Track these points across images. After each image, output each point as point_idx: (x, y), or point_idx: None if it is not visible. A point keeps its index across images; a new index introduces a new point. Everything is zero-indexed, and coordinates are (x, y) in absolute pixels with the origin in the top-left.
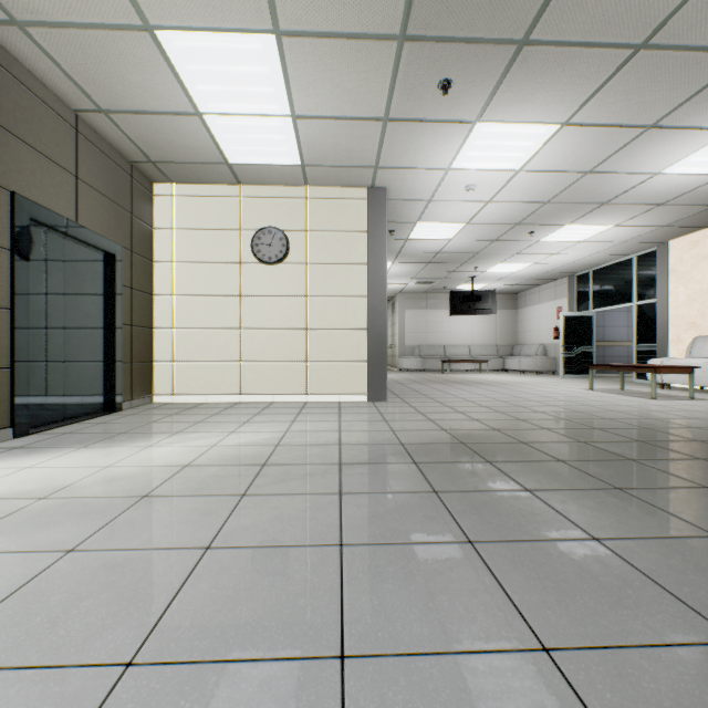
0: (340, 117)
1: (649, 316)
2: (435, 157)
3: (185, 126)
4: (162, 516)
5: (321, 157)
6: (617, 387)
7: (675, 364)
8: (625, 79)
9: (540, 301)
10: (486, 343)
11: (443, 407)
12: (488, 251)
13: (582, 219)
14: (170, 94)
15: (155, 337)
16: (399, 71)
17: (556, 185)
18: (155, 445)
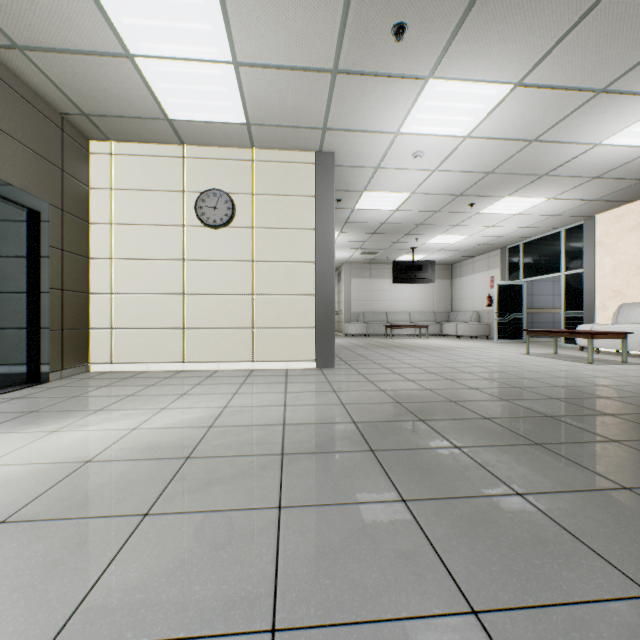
0: (286, 67)
1: (577, 285)
2: (384, 119)
3: (115, 71)
4: (5, 566)
5: (267, 115)
6: (550, 351)
7: (604, 330)
8: (586, 31)
9: (474, 271)
10: (424, 310)
11: (392, 374)
12: (430, 223)
13: (520, 191)
14: (94, 28)
15: (92, 303)
16: (351, 9)
17: (501, 154)
18: (63, 429)
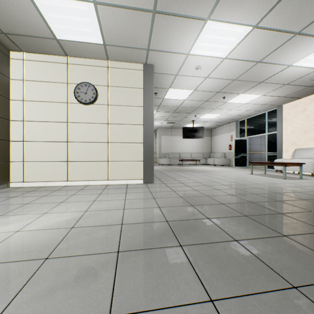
0: (125, 7)
1: (273, 139)
2: (181, 45)
3: (19, 3)
4: None
5: (115, 39)
6: (262, 172)
7: (288, 161)
8: None
9: (222, 133)
10: (198, 152)
11: (185, 187)
12: (202, 107)
13: (249, 91)
14: None
15: (11, 147)
16: None
17: (241, 69)
18: None
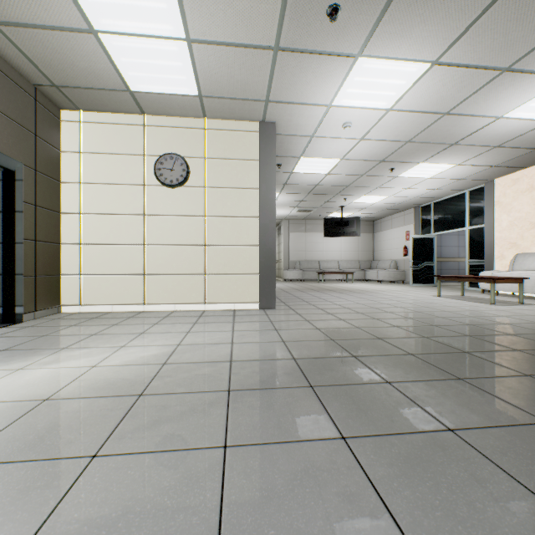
0: (233, 44)
1: (479, 238)
2: (319, 93)
3: (81, 46)
4: None
5: (217, 88)
6: (457, 294)
7: (503, 275)
8: (496, 15)
9: (392, 226)
10: (351, 259)
11: (325, 314)
12: (356, 185)
13: (433, 158)
14: (60, 4)
15: (63, 252)
16: None
17: (418, 125)
18: (27, 367)
